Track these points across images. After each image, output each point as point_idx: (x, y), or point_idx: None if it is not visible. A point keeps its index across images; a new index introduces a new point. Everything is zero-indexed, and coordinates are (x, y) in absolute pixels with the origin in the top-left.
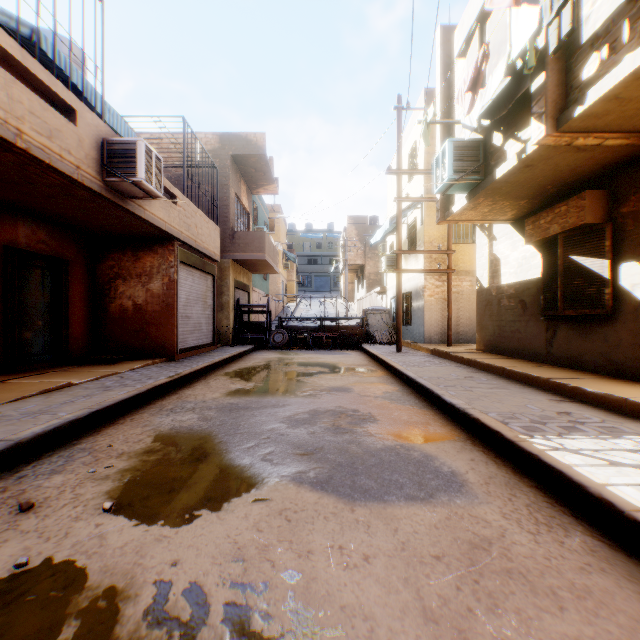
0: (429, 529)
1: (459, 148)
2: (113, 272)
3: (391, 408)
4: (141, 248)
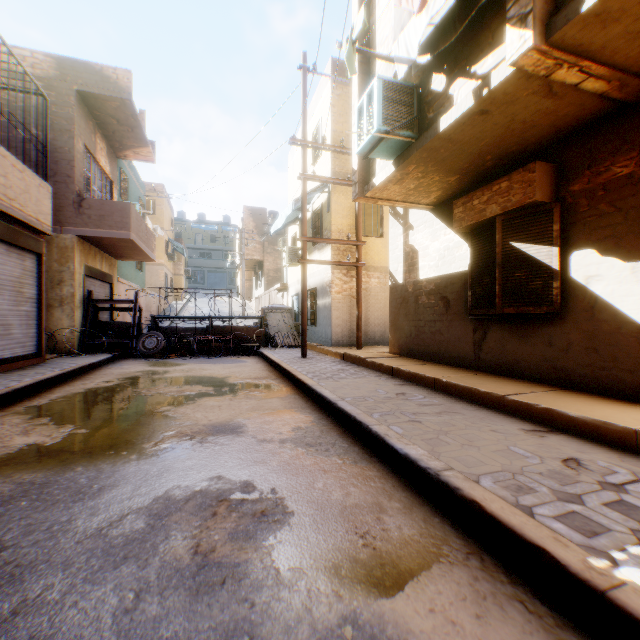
0: None
1: (390, 91)
2: None
3: (310, 469)
4: None
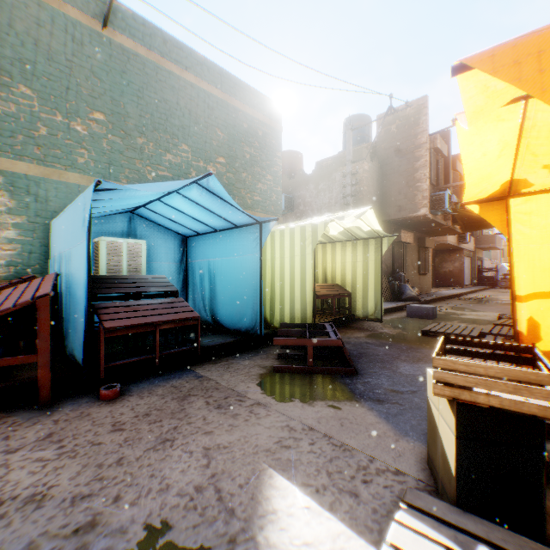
0: None
1: None
2: (440, 260)
3: None
4: (450, 252)
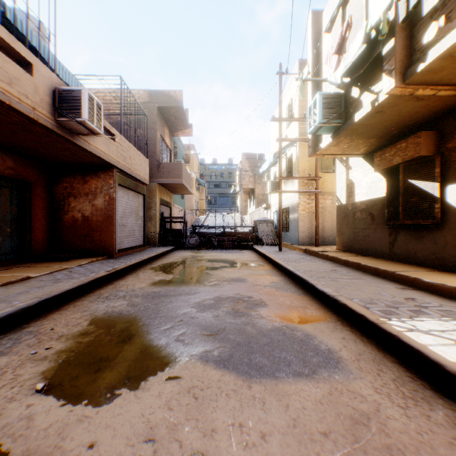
0: (315, 405)
1: (326, 99)
2: (67, 192)
3: (277, 295)
4: (88, 174)
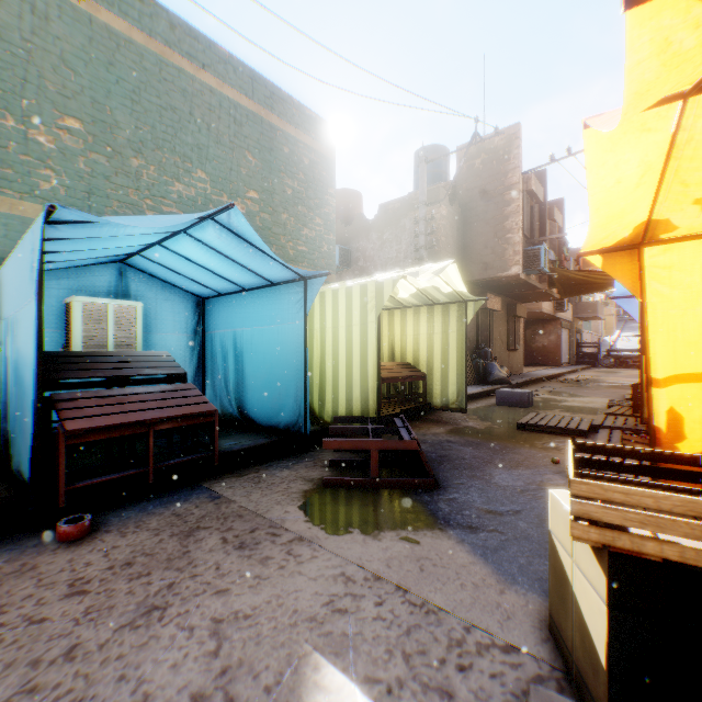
0: None
1: None
2: (533, 333)
3: None
4: (545, 323)
